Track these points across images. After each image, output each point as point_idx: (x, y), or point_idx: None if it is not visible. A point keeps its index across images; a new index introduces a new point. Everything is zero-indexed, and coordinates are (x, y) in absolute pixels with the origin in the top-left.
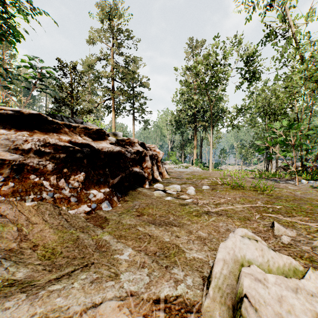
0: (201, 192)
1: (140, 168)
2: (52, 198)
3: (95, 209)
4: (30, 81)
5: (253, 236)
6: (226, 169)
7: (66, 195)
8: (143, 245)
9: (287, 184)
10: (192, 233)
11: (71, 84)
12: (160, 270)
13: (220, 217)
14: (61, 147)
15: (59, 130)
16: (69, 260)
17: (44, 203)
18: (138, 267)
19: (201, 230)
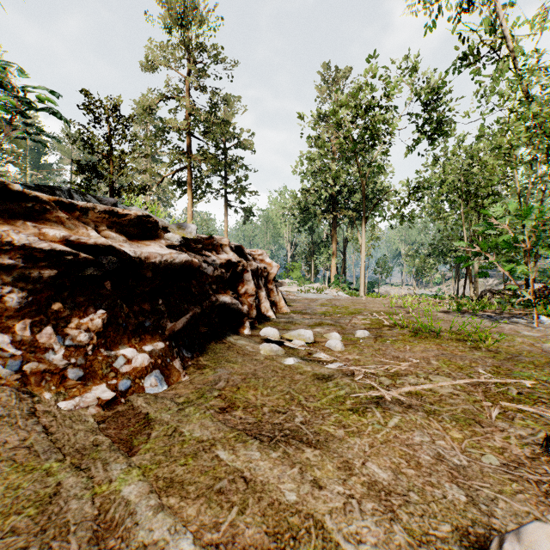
0: (356, 344)
1: (233, 295)
2: (18, 374)
3: (128, 393)
4: None
5: None
6: (387, 292)
7: (55, 365)
8: (226, 518)
9: (515, 326)
10: (353, 472)
11: (108, 139)
12: None
13: (410, 414)
14: (44, 253)
15: (43, 216)
16: None
17: None
18: None
19: (374, 460)
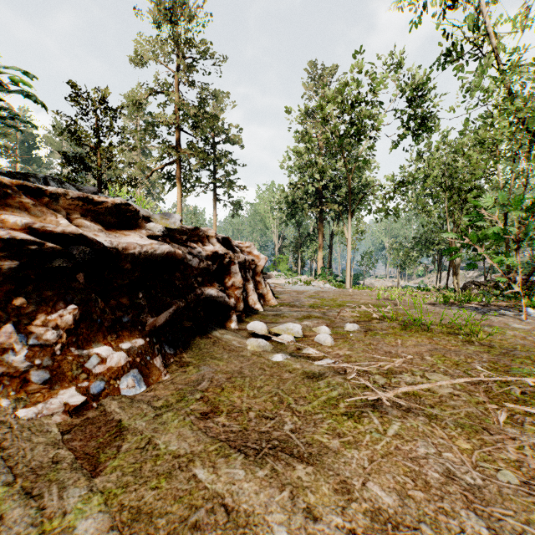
0: (346, 338)
1: (219, 288)
2: None
3: (101, 396)
4: None
5: None
6: (372, 284)
7: (16, 367)
8: None
9: (503, 318)
10: (353, 495)
11: (96, 131)
12: None
13: (410, 419)
14: (3, 242)
15: (5, 201)
16: None
17: None
18: None
19: (375, 479)
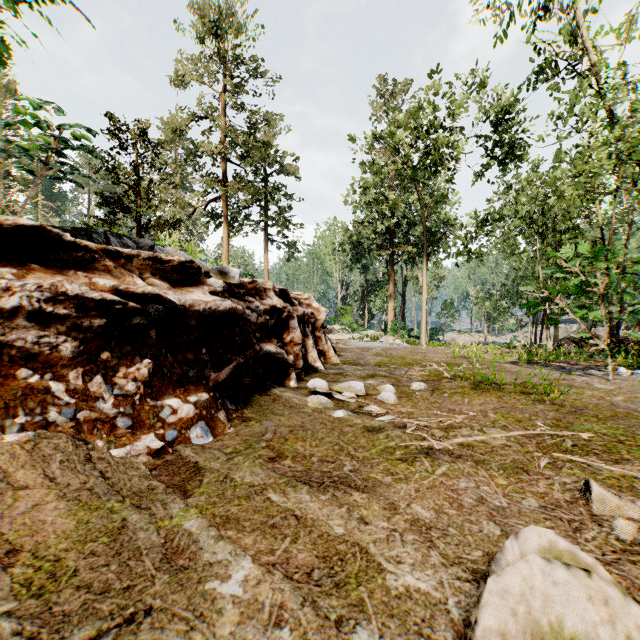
0: (410, 396)
1: (278, 344)
2: (72, 421)
3: (175, 443)
4: (34, 155)
5: (571, 552)
6: (453, 340)
7: (106, 413)
8: (280, 546)
9: (589, 378)
10: (398, 511)
11: (136, 167)
12: (322, 634)
13: (458, 463)
14: (94, 303)
15: (92, 265)
16: (91, 597)
17: (53, 435)
18: (266, 621)
19: (418, 502)
